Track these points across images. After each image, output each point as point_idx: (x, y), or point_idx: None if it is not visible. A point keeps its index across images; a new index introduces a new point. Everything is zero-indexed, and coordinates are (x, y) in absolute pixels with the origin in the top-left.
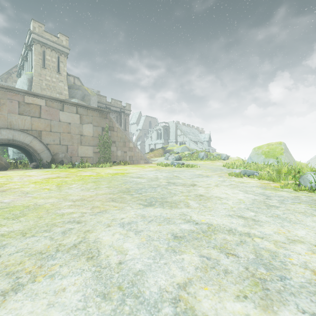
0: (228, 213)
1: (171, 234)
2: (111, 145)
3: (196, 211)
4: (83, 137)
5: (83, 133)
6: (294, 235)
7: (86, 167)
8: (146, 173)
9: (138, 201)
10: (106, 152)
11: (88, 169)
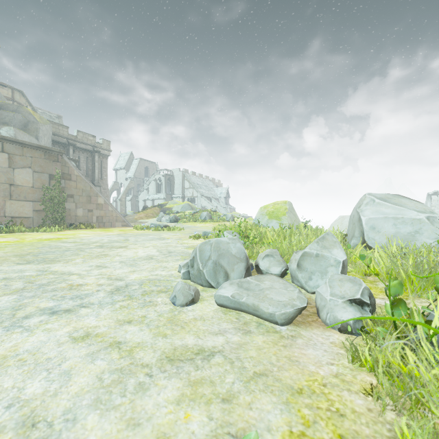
0: (95, 264)
1: (3, 278)
2: (66, 201)
3: (67, 265)
4: (14, 187)
5: (14, 181)
6: (110, 272)
7: (16, 231)
8: (96, 237)
9: (19, 261)
10: (57, 210)
11: (16, 234)
